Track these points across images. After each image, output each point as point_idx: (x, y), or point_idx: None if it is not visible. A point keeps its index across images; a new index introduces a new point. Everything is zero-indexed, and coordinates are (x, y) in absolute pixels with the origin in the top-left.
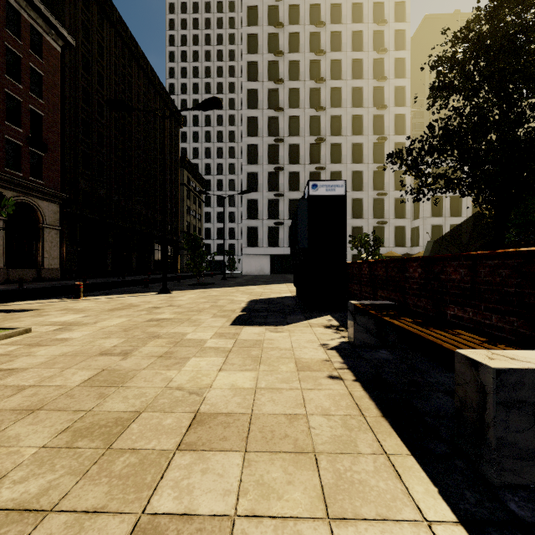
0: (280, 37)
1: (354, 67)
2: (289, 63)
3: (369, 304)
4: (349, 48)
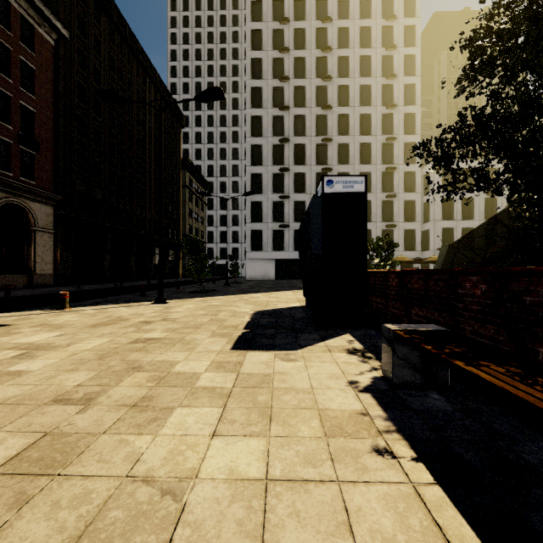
0: (285, 33)
1: (361, 64)
2: (295, 60)
3: (413, 331)
4: (357, 45)
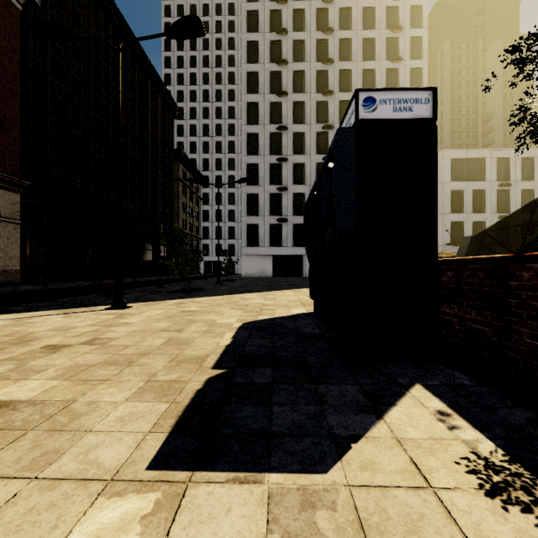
0: (283, 14)
1: (365, 47)
2: (293, 42)
3: None
4: (360, 26)
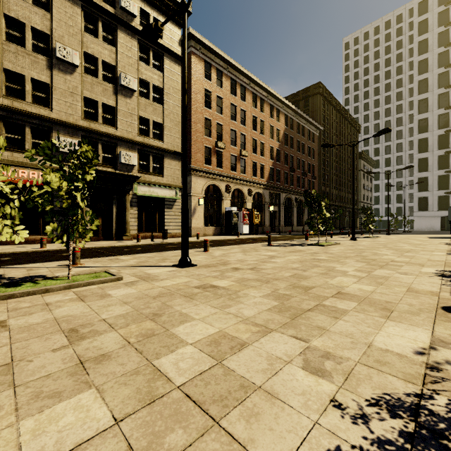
0: (450, 52)
1: None
2: None
3: None
4: None
